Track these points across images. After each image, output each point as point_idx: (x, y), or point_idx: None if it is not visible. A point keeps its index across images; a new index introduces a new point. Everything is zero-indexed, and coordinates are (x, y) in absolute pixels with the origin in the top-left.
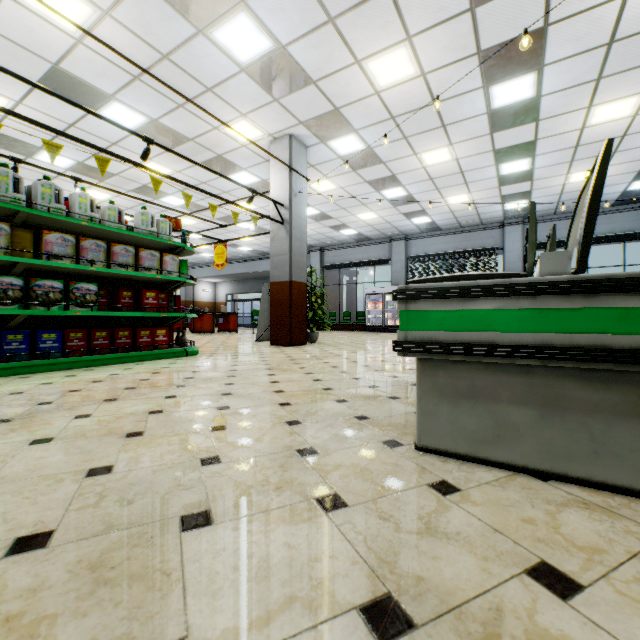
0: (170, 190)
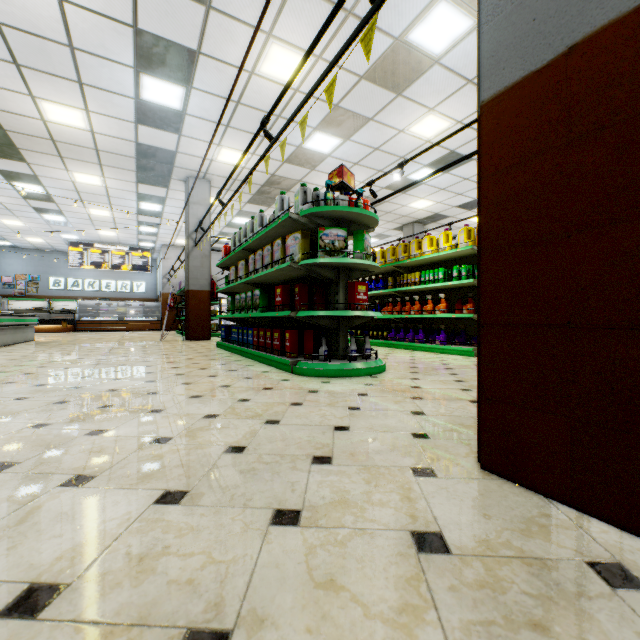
0: None
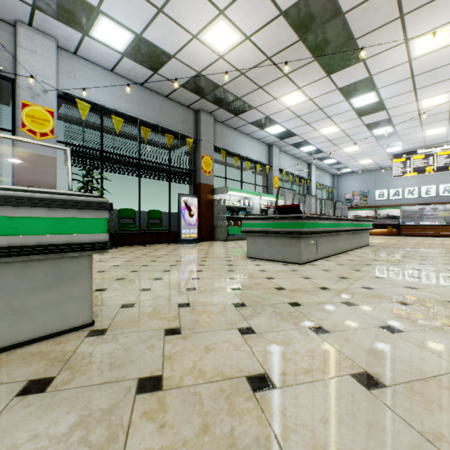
0: None
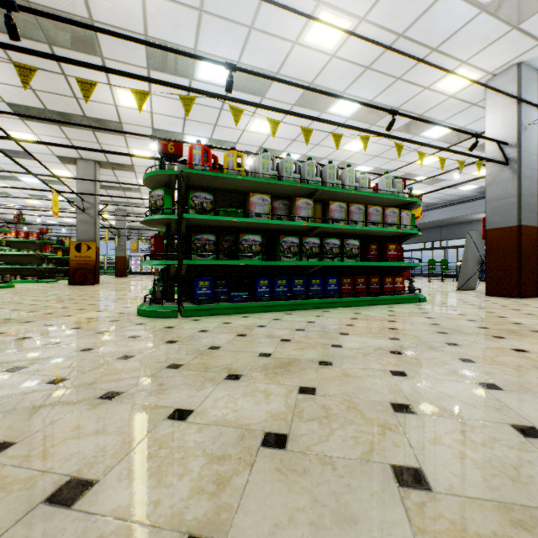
0: (361, 161)
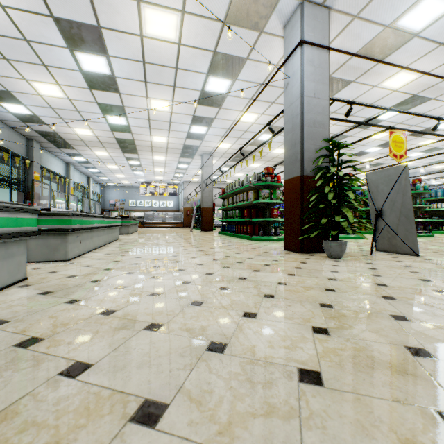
0: None
